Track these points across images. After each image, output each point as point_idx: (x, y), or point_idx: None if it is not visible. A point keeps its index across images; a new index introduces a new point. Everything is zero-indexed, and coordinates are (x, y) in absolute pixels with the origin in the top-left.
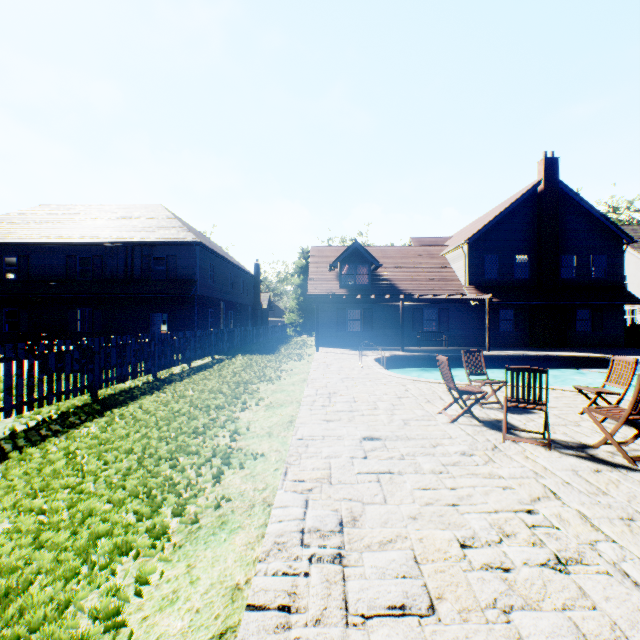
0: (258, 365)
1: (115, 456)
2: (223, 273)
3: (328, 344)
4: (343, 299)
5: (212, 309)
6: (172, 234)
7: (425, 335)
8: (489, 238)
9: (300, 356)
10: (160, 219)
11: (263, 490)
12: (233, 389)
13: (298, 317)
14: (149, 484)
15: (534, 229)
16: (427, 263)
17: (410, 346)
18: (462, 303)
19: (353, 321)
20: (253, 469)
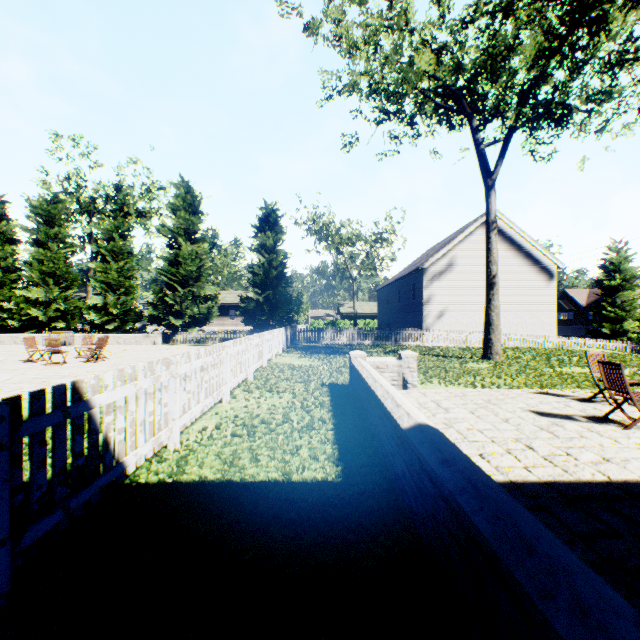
0: None
1: None
2: None
3: None
4: None
5: None
6: None
7: None
8: None
9: None
10: None
11: None
12: None
13: None
14: None
15: None
16: None
17: None
18: None
19: None
20: None
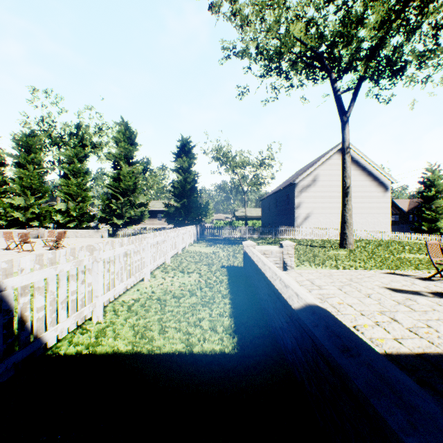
0: None
1: None
2: None
3: None
4: None
5: None
6: None
7: None
8: None
9: None
10: None
11: None
12: None
13: None
14: None
15: None
16: None
17: None
18: None
19: None
20: None
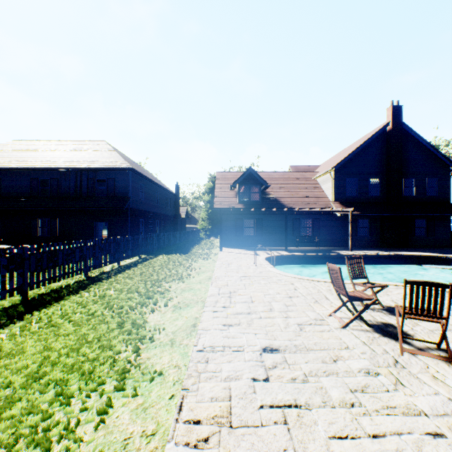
0: (174, 264)
1: (4, 378)
2: (151, 192)
3: (229, 245)
4: (241, 211)
5: (142, 219)
6: (111, 162)
7: (302, 238)
8: (350, 166)
9: (207, 255)
10: (103, 151)
11: (152, 436)
12: (148, 288)
13: (207, 224)
14: (20, 428)
15: (384, 159)
16: (303, 184)
17: (291, 247)
18: (330, 214)
19: (248, 228)
20: (147, 397)
